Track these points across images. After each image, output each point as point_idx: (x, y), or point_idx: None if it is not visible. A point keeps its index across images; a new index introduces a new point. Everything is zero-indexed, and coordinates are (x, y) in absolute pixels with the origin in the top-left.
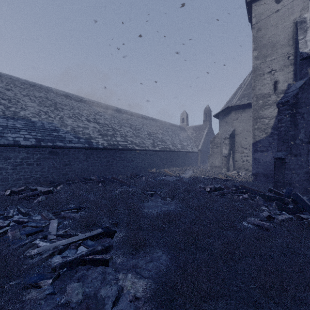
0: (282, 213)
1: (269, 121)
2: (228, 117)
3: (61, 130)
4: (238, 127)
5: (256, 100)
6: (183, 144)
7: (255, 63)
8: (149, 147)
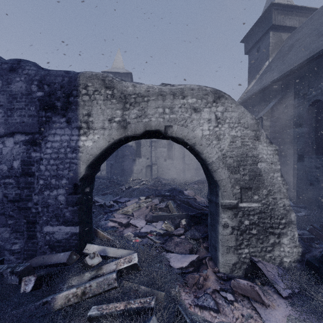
0: None
1: None
2: None
3: None
4: None
5: None
6: None
7: None
8: None
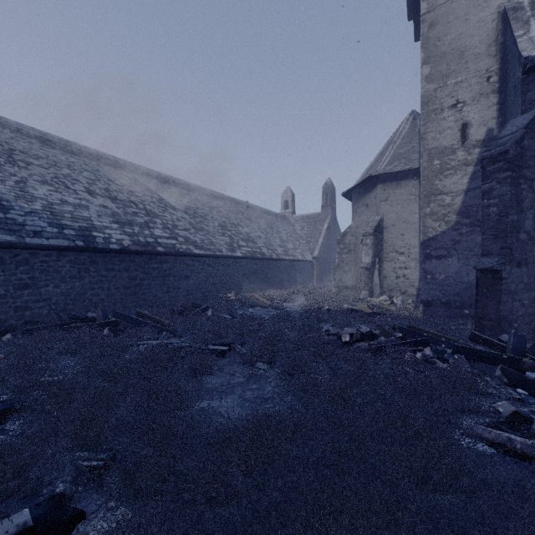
0: (517, 393)
1: (453, 200)
2: (371, 196)
3: (15, 208)
4: (388, 213)
5: (429, 160)
6: (287, 247)
7: (426, 88)
8: (223, 250)
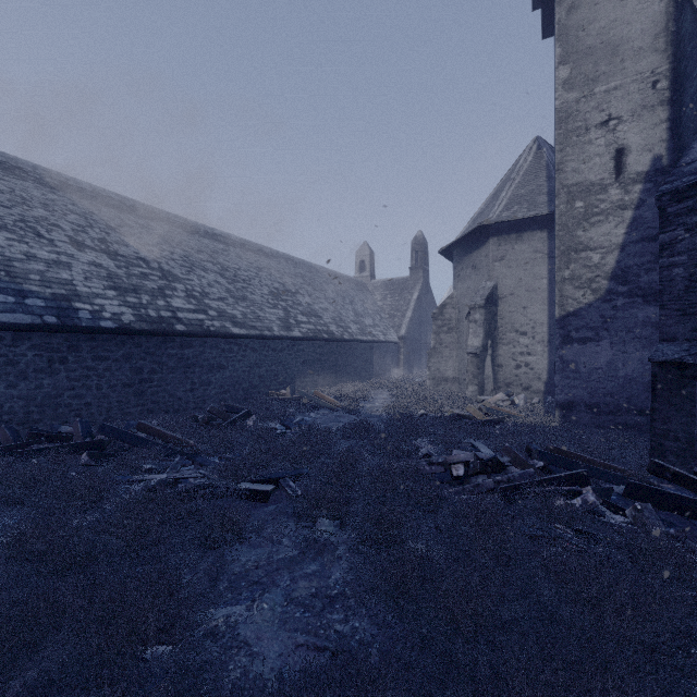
0: None
1: (603, 259)
2: (480, 253)
3: None
4: (504, 278)
5: (568, 202)
6: (365, 323)
7: (564, 98)
8: (275, 329)
